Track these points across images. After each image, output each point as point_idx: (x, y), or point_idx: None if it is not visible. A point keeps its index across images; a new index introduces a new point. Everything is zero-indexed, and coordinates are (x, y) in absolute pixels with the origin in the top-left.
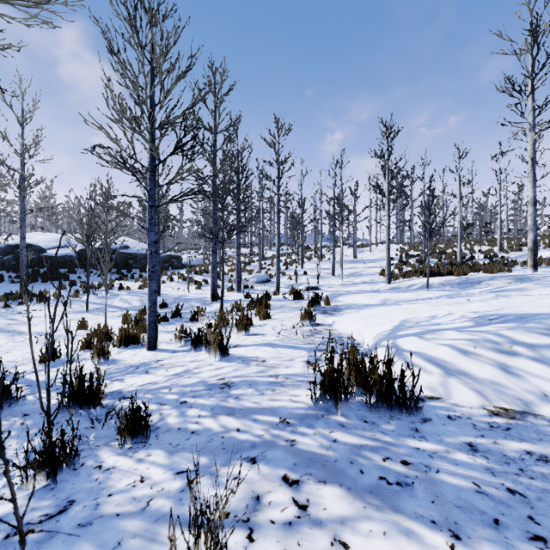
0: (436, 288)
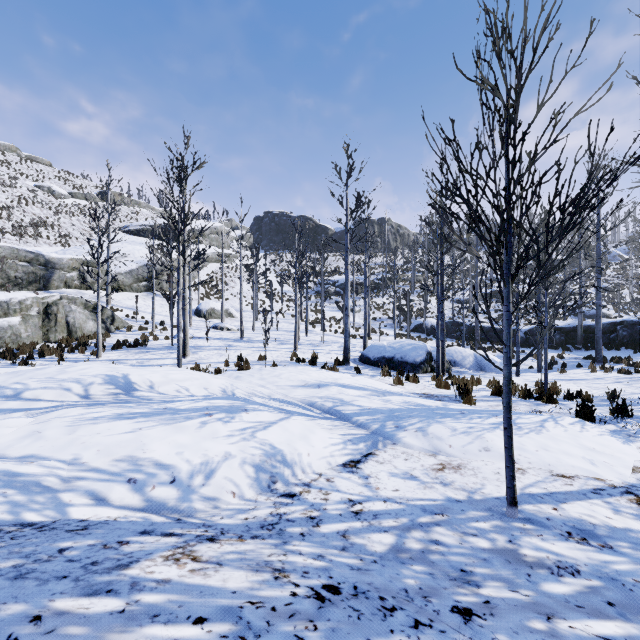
0: (554, 581)
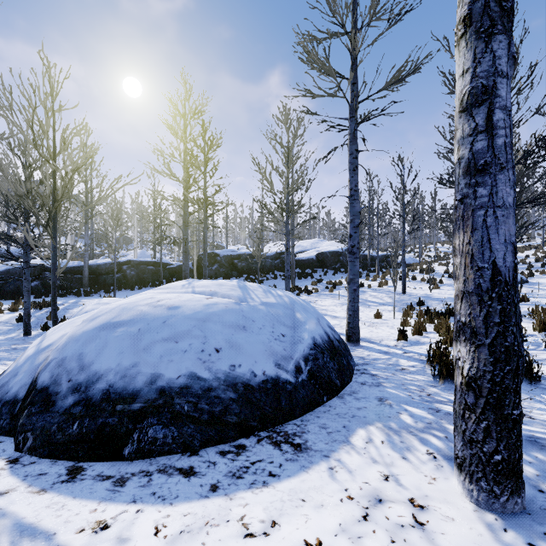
0: None
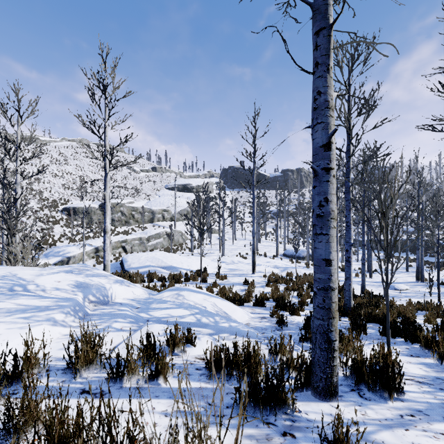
0: None
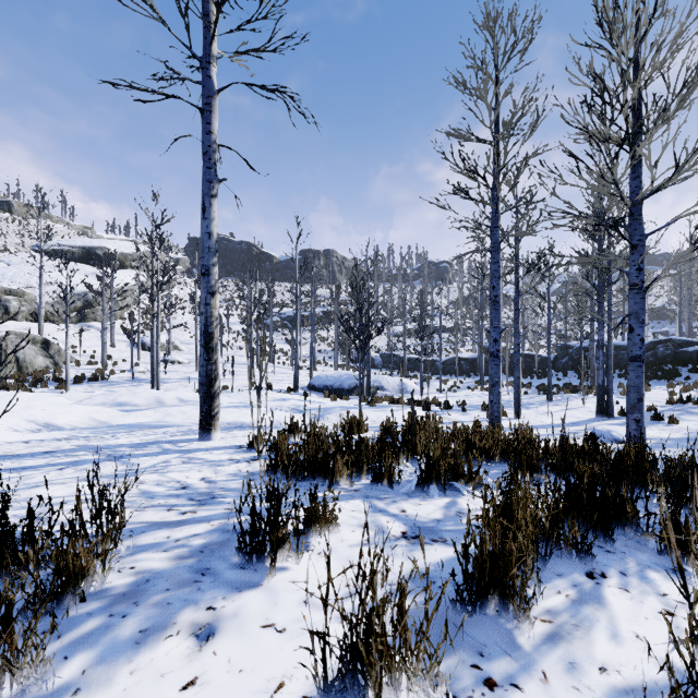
0: None
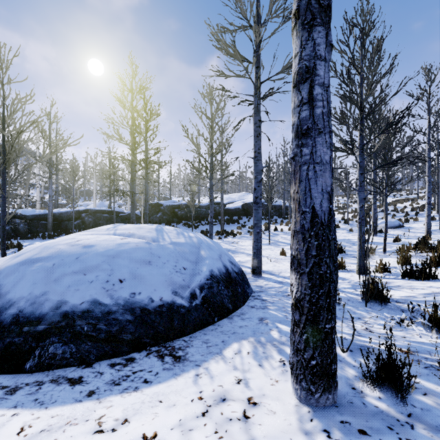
0: None
